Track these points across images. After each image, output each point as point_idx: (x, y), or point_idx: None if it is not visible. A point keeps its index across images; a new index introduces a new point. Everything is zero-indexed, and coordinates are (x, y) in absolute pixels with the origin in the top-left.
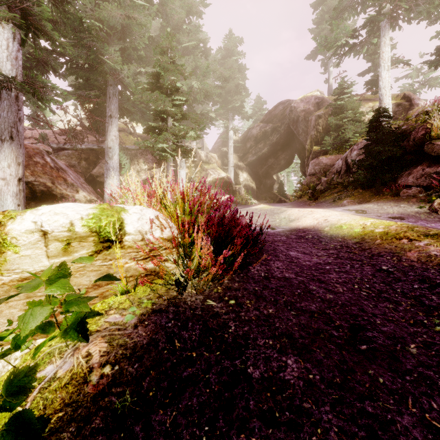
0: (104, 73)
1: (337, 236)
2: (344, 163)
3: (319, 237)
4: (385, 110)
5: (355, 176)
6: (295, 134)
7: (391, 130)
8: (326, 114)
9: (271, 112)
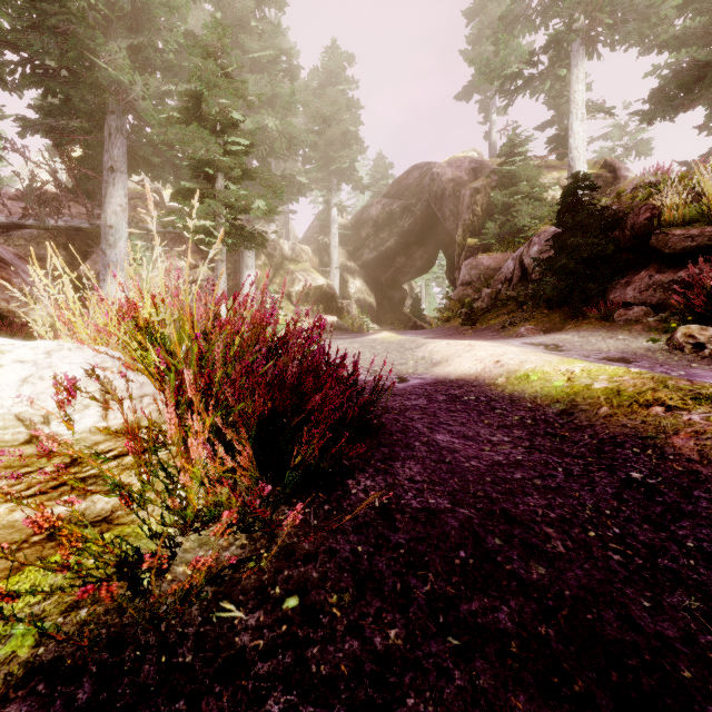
0: (99, 89)
1: (522, 397)
2: (518, 266)
3: (489, 398)
4: (587, 176)
5: (539, 286)
6: (439, 218)
7: (597, 210)
8: (487, 187)
9: (401, 181)
